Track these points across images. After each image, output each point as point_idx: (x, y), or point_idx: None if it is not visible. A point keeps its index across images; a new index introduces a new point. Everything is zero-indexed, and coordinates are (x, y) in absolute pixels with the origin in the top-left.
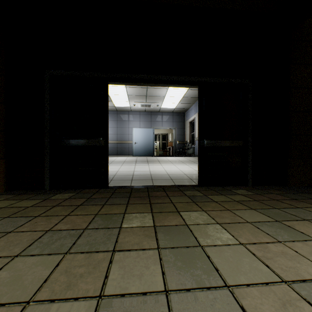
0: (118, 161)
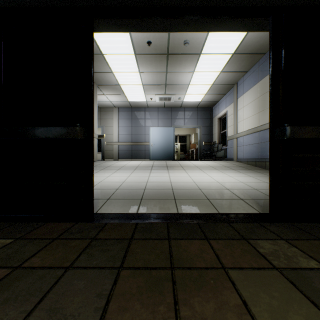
0: (129, 166)
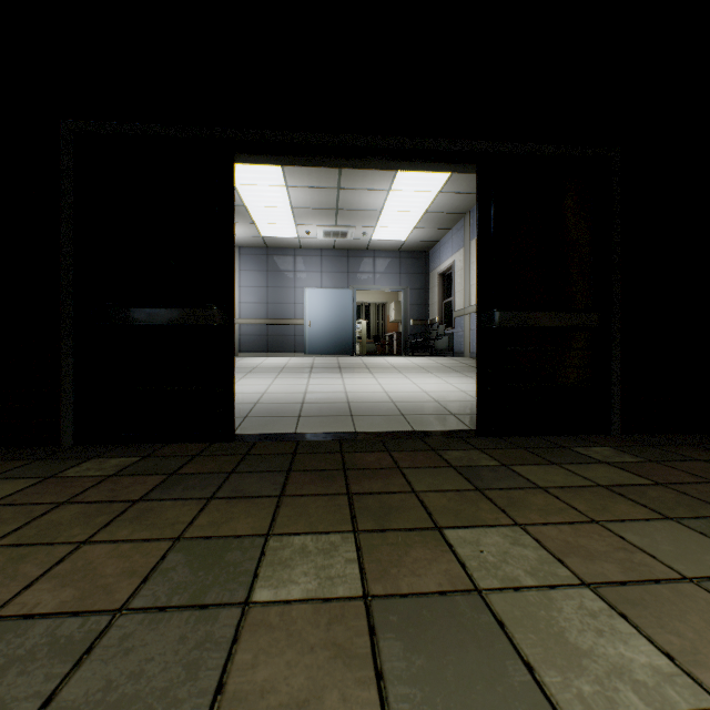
0: (268, 368)
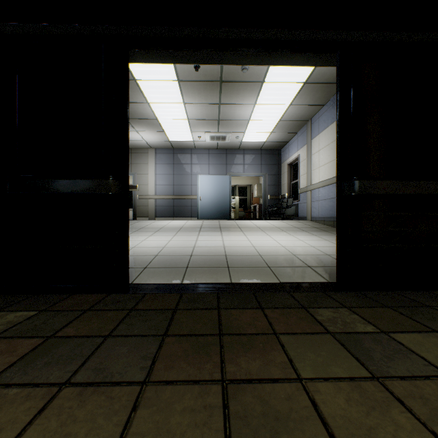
0: (171, 228)
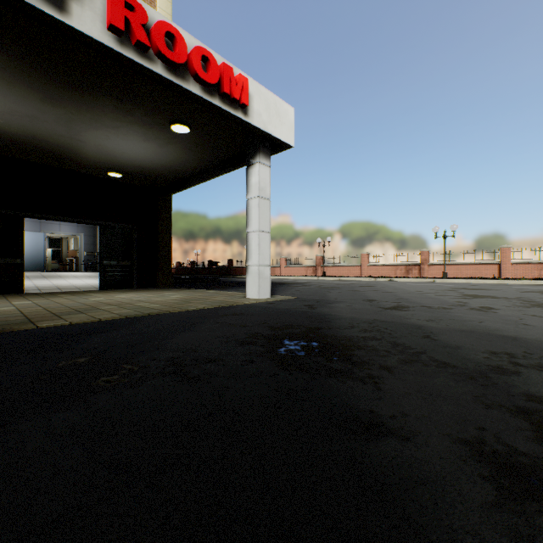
0: None
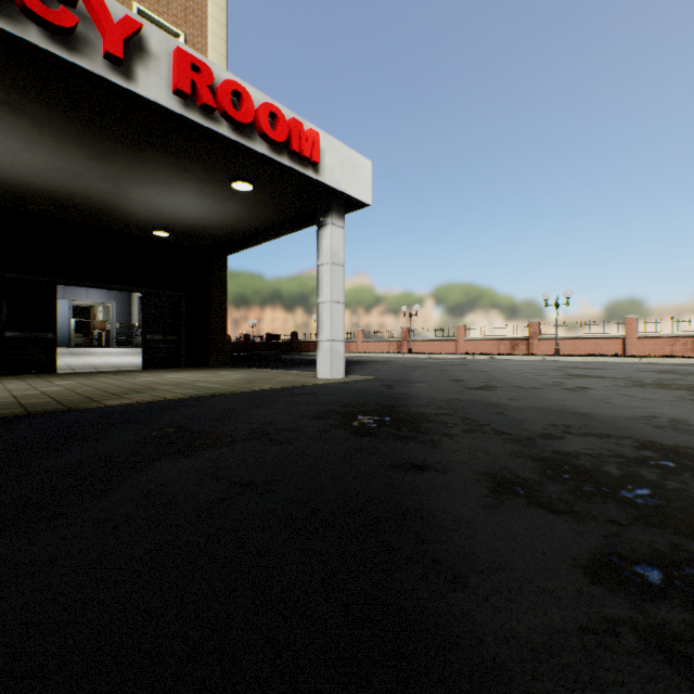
0: None
